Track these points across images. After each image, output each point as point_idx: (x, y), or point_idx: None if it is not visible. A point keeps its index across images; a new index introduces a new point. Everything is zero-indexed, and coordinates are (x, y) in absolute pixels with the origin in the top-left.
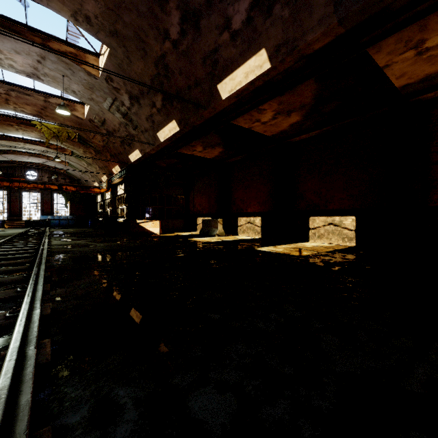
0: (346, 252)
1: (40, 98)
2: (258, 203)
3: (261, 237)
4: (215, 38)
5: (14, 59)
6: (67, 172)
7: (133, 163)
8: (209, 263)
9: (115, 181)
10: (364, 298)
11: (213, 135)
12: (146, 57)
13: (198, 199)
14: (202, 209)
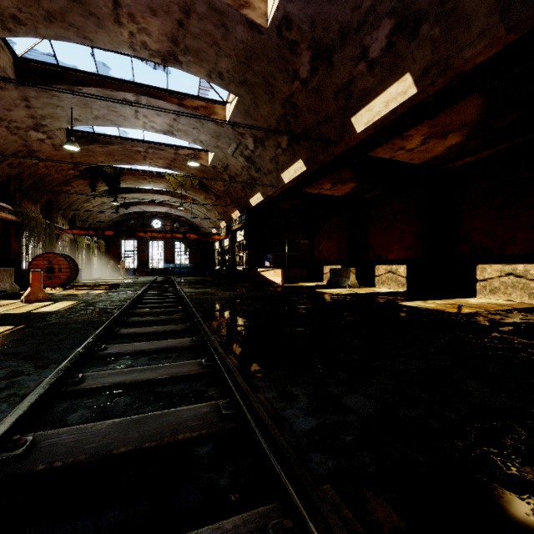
0: (531, 311)
1: (171, 151)
2: (402, 248)
3: (407, 290)
4: (350, 70)
5: (155, 121)
6: (187, 219)
7: (253, 207)
8: (343, 314)
9: (234, 226)
10: (532, 359)
11: (344, 171)
12: (274, 100)
13: (324, 244)
14: (330, 256)
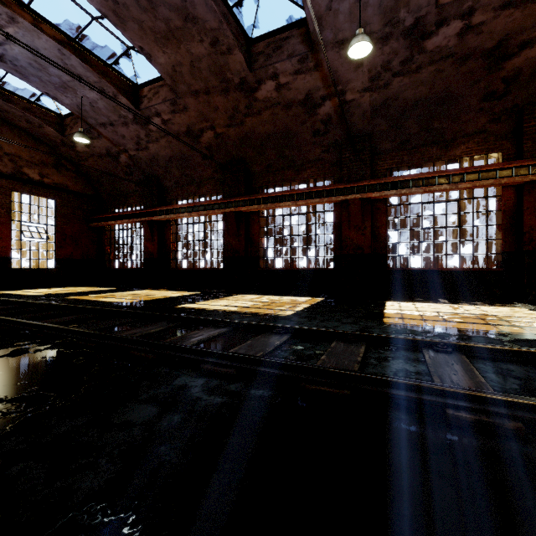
0: None
1: None
2: None
3: None
4: None
5: None
6: None
7: None
8: None
9: None
10: None
11: None
12: None
13: None
14: None
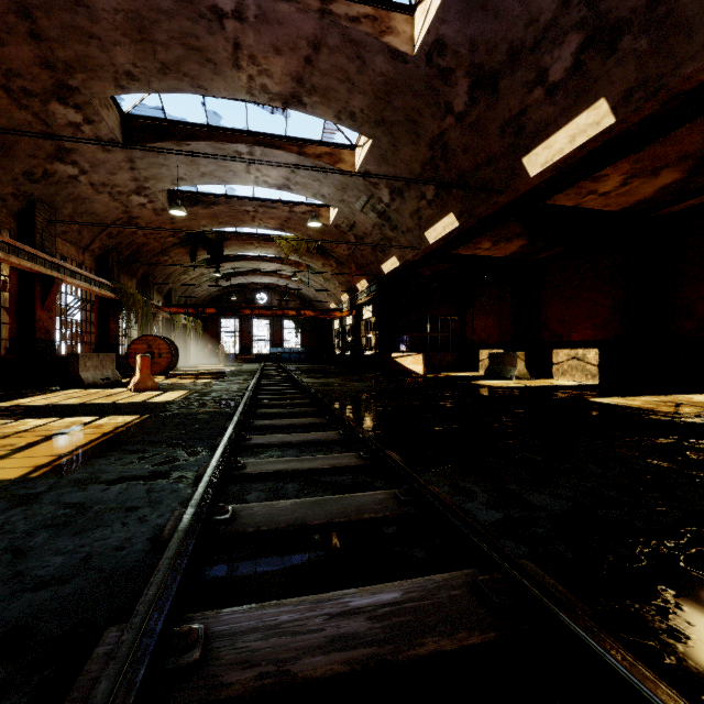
0: None
1: (285, 209)
2: (592, 325)
3: (599, 382)
4: (521, 99)
5: (269, 174)
6: (298, 292)
7: (386, 275)
8: (514, 412)
9: (360, 300)
10: None
11: (510, 224)
12: (418, 140)
13: (480, 321)
14: (488, 337)
